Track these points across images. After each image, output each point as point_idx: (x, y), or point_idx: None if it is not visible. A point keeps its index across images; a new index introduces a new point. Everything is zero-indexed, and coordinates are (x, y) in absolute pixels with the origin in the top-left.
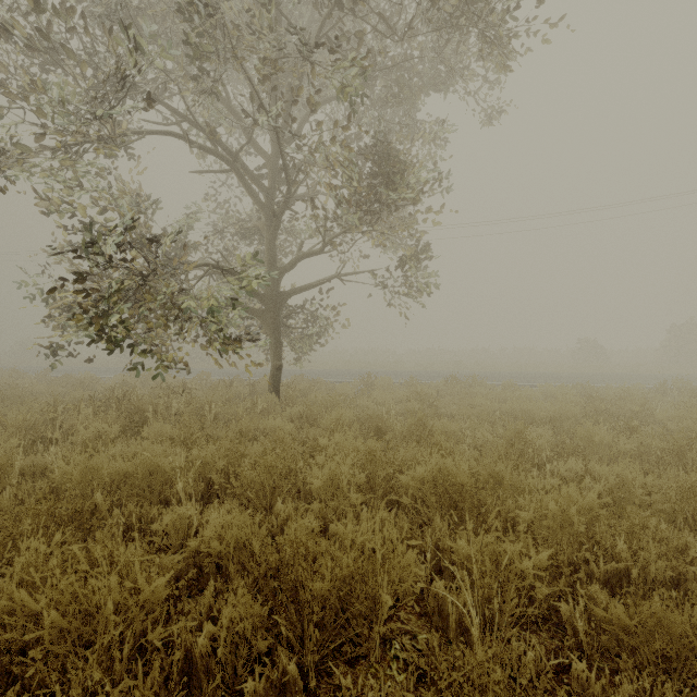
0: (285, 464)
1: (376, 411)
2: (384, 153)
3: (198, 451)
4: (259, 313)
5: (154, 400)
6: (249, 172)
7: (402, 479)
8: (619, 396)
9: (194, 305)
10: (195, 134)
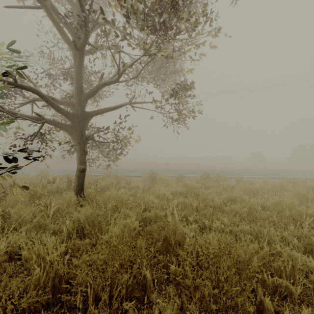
0: None
1: (159, 205)
2: None
3: None
4: (67, 127)
5: None
6: (56, 11)
7: None
8: None
9: None
10: None
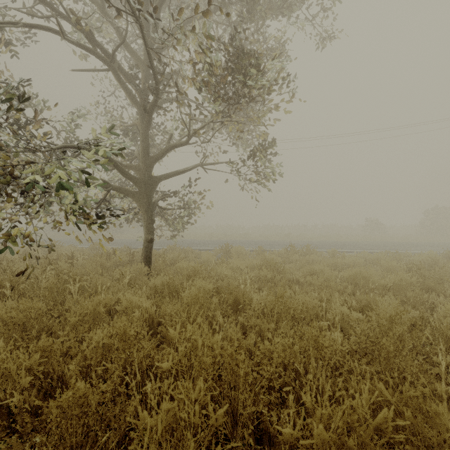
0: (101, 400)
1: (233, 277)
2: (241, 50)
3: (0, 360)
4: (134, 194)
5: (27, 272)
6: (124, 72)
7: (284, 433)
8: (425, 262)
9: (36, 175)
10: (77, 39)
